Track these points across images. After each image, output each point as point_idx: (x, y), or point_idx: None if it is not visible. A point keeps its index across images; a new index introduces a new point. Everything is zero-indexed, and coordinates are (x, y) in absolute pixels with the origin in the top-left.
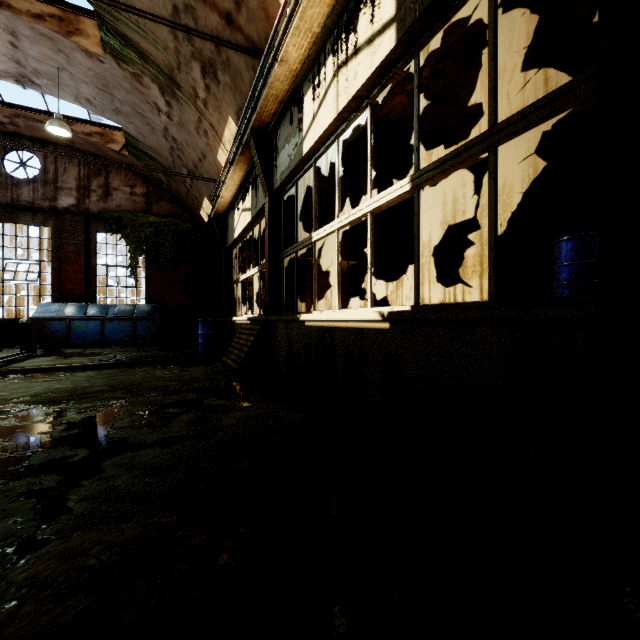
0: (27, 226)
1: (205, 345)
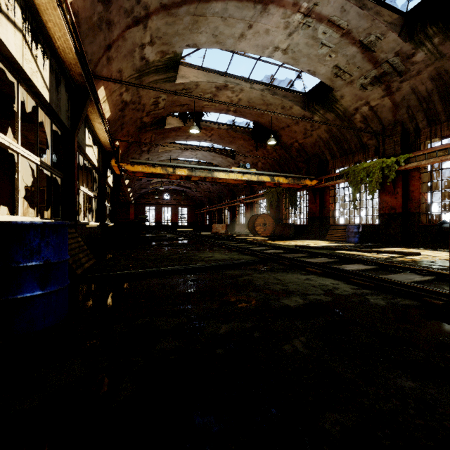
0: None
1: None
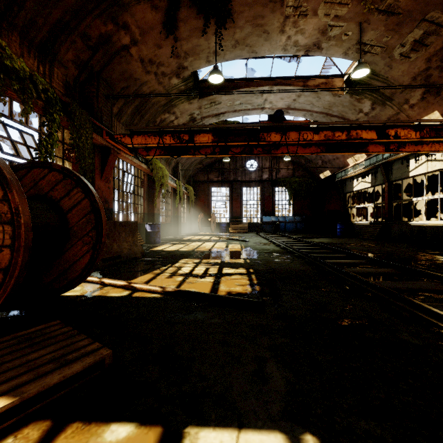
0: (253, 188)
1: (341, 232)
